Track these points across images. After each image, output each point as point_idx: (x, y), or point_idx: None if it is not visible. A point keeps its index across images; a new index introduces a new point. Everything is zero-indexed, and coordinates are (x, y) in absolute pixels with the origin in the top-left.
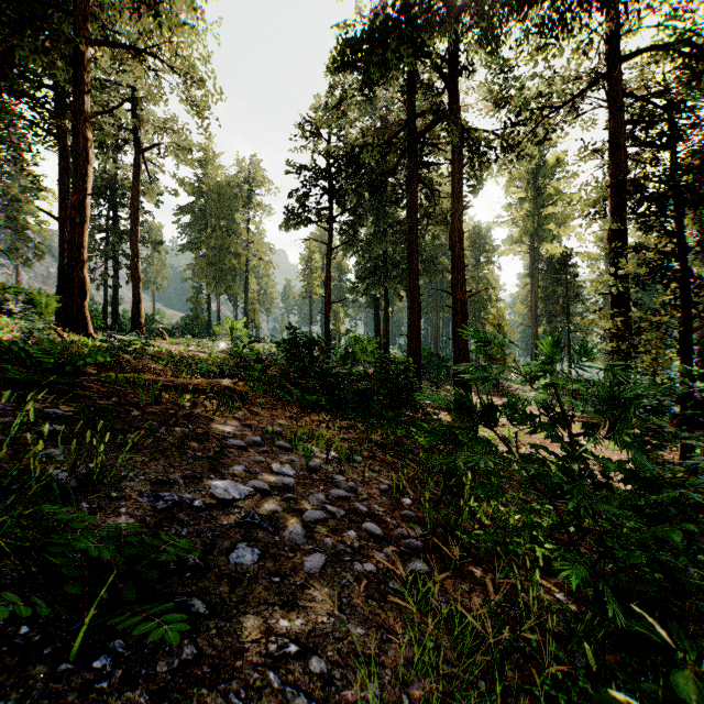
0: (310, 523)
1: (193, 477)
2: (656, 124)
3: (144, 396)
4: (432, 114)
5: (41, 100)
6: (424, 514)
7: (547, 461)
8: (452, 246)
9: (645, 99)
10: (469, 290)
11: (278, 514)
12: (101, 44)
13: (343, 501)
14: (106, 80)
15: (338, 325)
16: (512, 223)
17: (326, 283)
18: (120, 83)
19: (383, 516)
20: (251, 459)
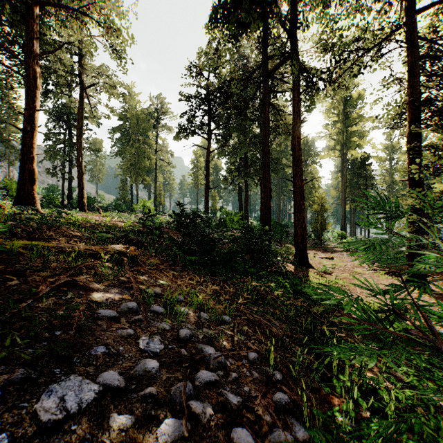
0: (166, 442)
1: (22, 381)
2: (438, 61)
3: (38, 262)
4: (279, 59)
5: (15, 53)
6: (297, 396)
7: (369, 304)
8: (293, 148)
9: (433, 41)
10: (305, 179)
11: (125, 432)
12: (47, 5)
13: (211, 386)
14: (60, 41)
15: (215, 204)
16: (329, 137)
17: (206, 175)
18: (68, 41)
19: (255, 407)
20: (118, 333)
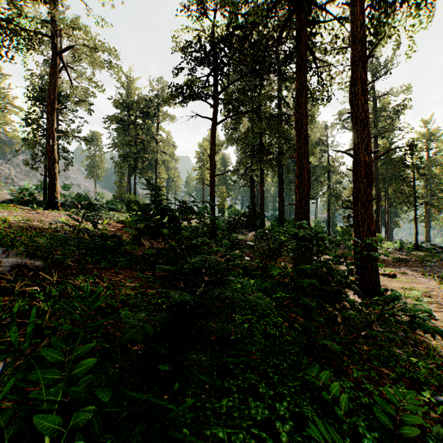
0: None
1: None
2: None
3: None
4: None
5: None
6: None
7: None
8: (354, 100)
9: None
10: (374, 151)
11: None
12: None
13: None
14: None
15: (223, 201)
16: None
17: (210, 155)
18: None
19: None
20: None
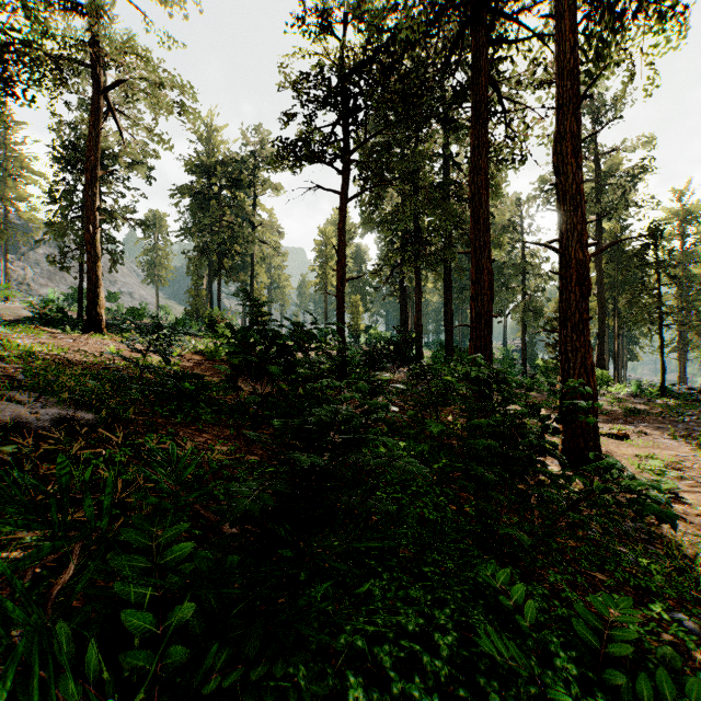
0: None
1: None
2: None
3: None
4: None
5: None
6: None
7: None
8: (561, 165)
9: None
10: (592, 243)
11: None
12: None
13: None
14: None
15: (356, 320)
16: None
17: (338, 250)
18: None
19: None
20: None
